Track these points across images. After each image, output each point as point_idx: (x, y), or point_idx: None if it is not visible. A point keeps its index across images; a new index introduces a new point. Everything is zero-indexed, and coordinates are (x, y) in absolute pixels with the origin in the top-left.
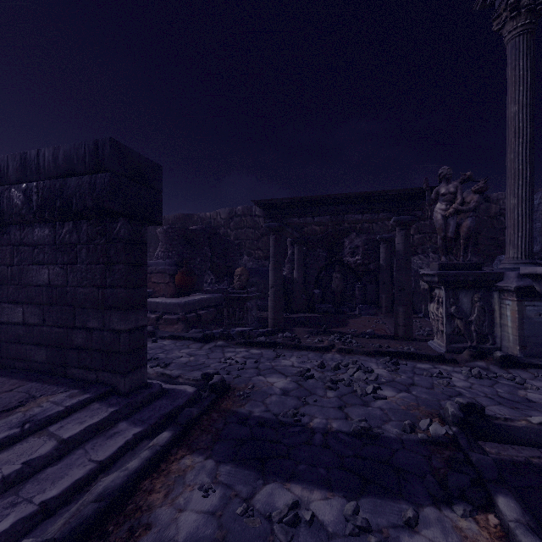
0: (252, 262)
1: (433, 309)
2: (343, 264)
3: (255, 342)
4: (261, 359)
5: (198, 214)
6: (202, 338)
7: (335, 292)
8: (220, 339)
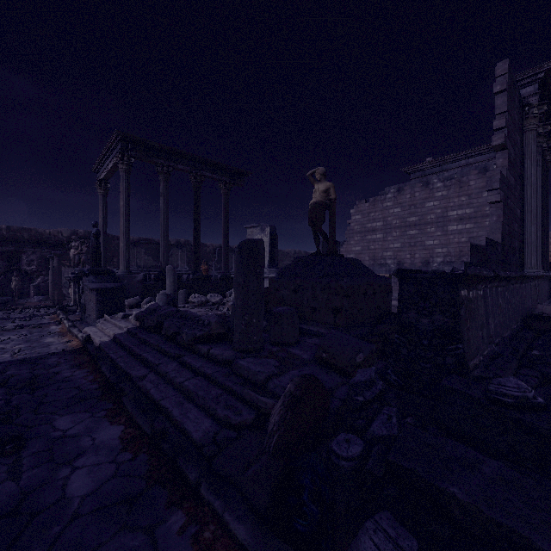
0: None
1: (71, 291)
2: (21, 271)
3: None
4: None
5: None
6: None
7: (15, 290)
8: None
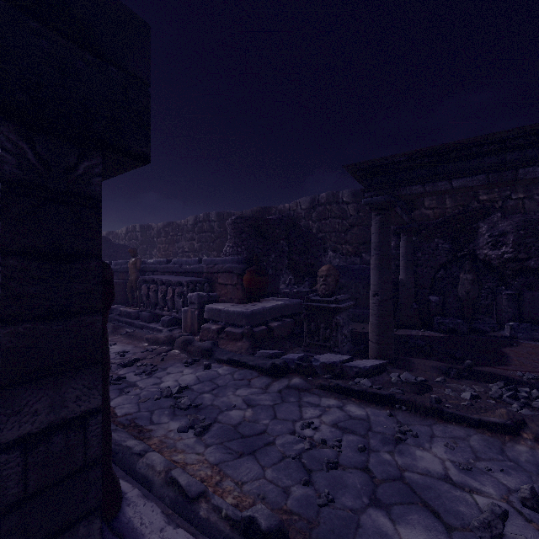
0: (339, 258)
1: None
2: (474, 260)
3: (353, 390)
4: (369, 438)
5: (276, 206)
6: (270, 369)
7: (464, 300)
8: (296, 373)
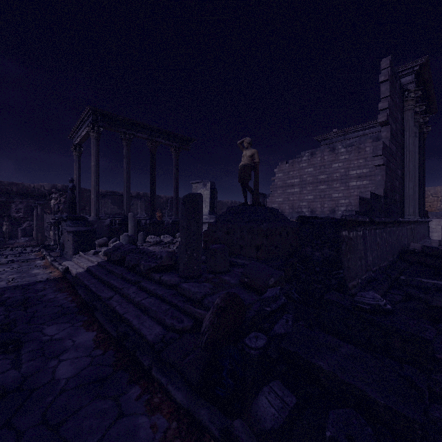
0: None
1: (51, 233)
2: (11, 217)
3: None
4: None
5: None
6: None
7: (6, 232)
8: None
